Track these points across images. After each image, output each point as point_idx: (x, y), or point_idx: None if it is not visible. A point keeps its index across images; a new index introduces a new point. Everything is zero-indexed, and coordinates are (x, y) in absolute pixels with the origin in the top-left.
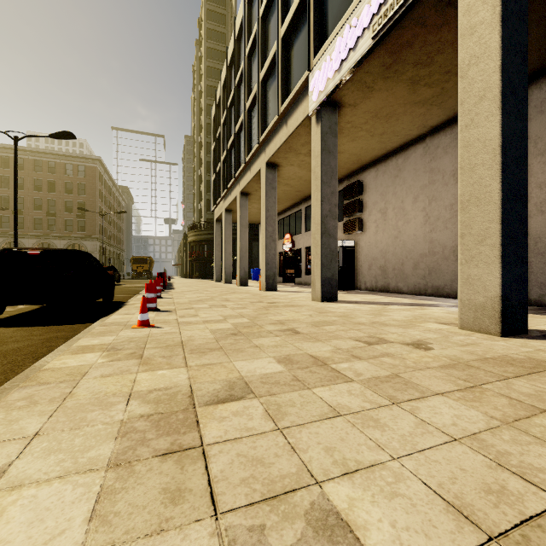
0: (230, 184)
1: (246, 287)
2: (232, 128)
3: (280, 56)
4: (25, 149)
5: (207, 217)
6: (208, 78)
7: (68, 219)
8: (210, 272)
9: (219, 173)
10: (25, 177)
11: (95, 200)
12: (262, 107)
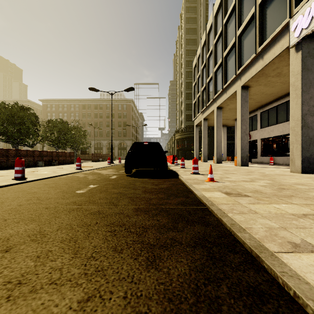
0: (209, 103)
1: (221, 164)
2: (209, 70)
3: (257, 16)
4: (103, 100)
5: (186, 124)
6: (186, 46)
7: (119, 131)
8: (188, 156)
9: (198, 98)
10: (103, 112)
11: (130, 120)
12: (238, 52)
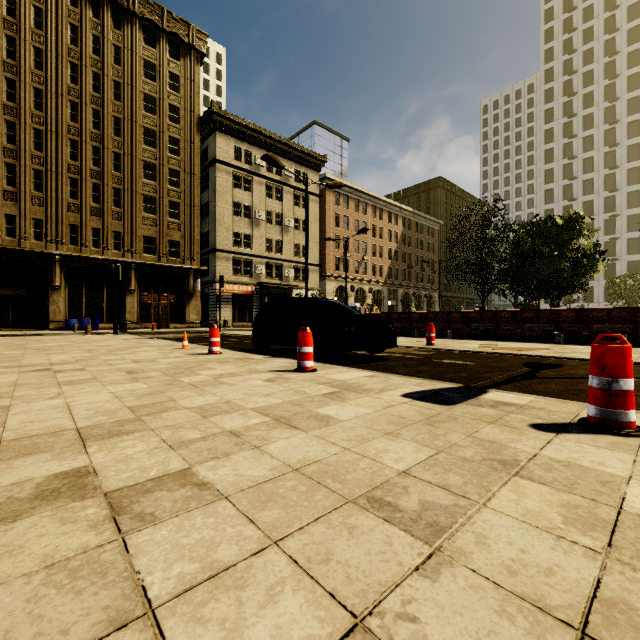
0: None
1: None
2: None
3: None
4: None
5: None
6: None
7: None
8: None
9: None
10: None
11: None
12: None
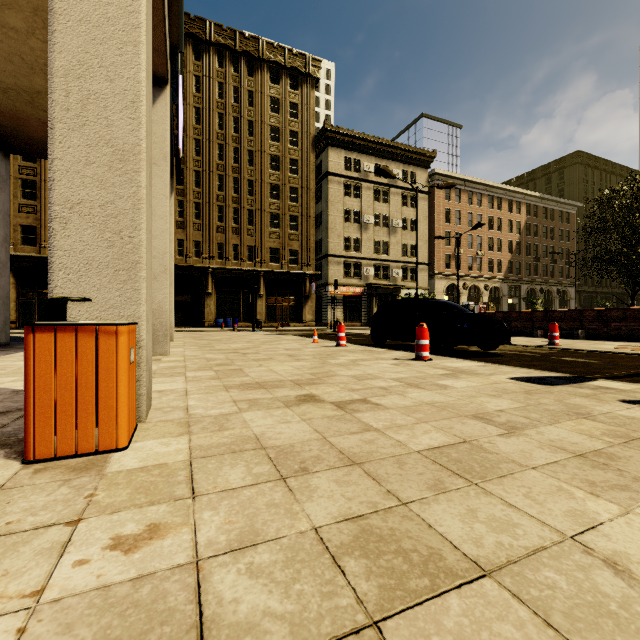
0: None
1: None
2: None
3: None
4: None
5: None
6: None
7: None
8: None
9: None
10: None
11: None
12: None
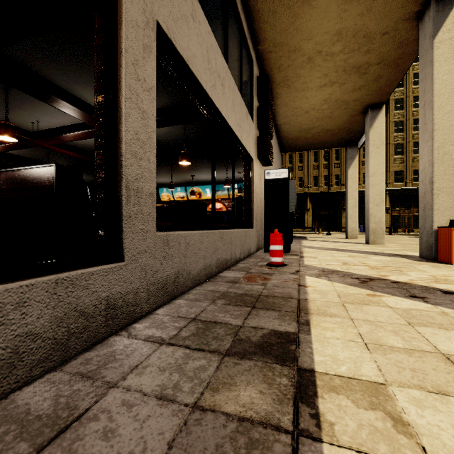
0: None
1: None
2: None
3: None
4: None
5: None
6: None
7: None
8: None
9: None
10: None
11: None
12: None
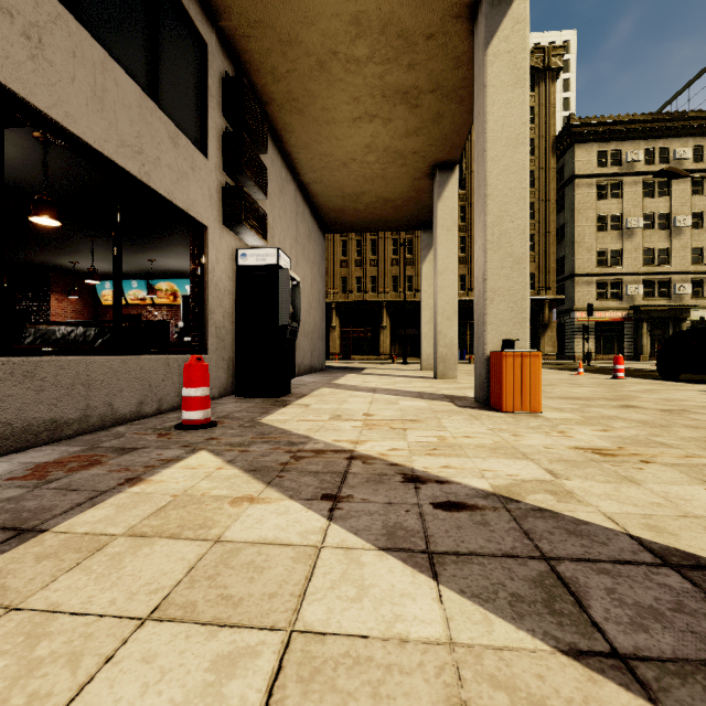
0: None
1: None
2: None
3: None
4: None
5: None
6: None
7: None
8: None
9: None
10: None
11: None
12: None
